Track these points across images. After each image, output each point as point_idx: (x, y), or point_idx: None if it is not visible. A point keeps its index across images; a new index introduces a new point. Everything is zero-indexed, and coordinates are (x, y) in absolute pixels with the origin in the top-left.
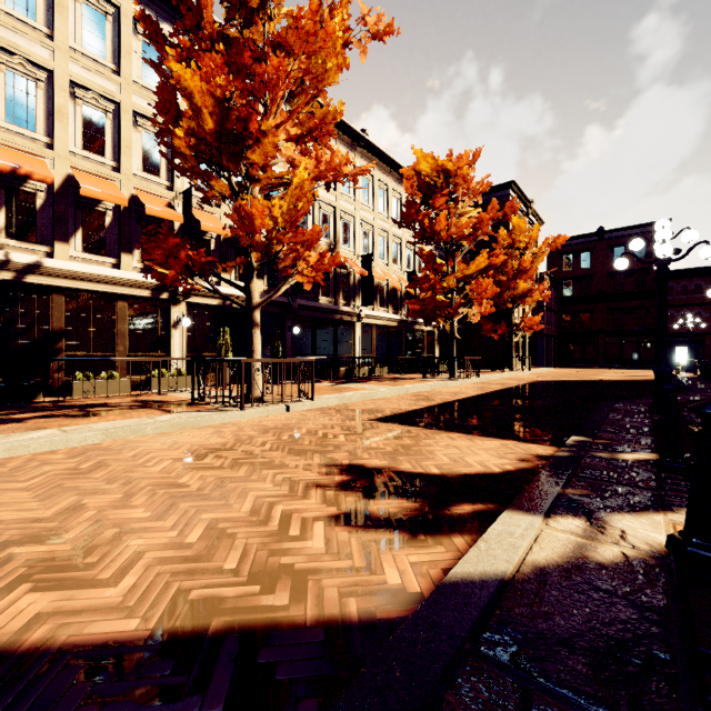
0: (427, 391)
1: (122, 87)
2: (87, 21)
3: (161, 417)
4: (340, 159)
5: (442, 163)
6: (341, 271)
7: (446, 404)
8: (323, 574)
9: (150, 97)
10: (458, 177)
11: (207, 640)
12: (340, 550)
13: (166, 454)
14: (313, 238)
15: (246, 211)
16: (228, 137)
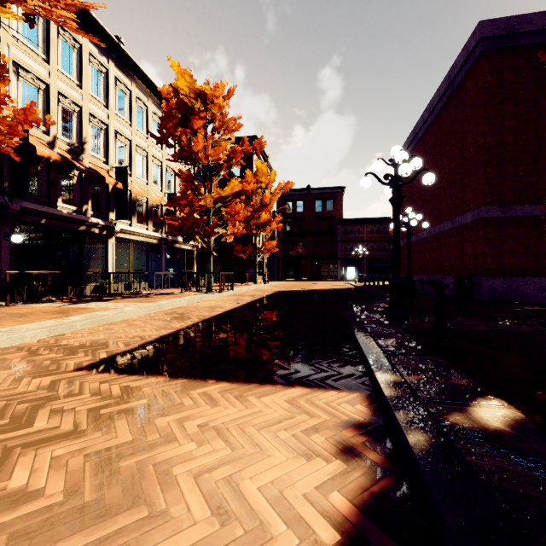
0: (183, 307)
1: None
2: None
3: None
4: None
5: (200, 89)
6: (90, 179)
7: (203, 324)
8: None
9: None
10: (214, 105)
11: None
12: None
13: None
14: None
15: None
16: None
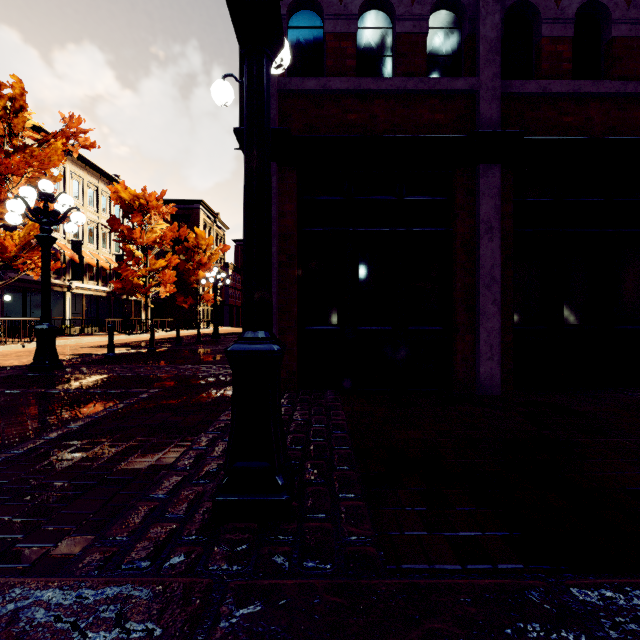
0: (123, 339)
1: None
2: None
3: None
4: None
5: (139, 195)
6: None
7: (129, 342)
8: None
9: None
10: (149, 206)
11: None
12: None
13: None
14: None
15: (3, 244)
16: None
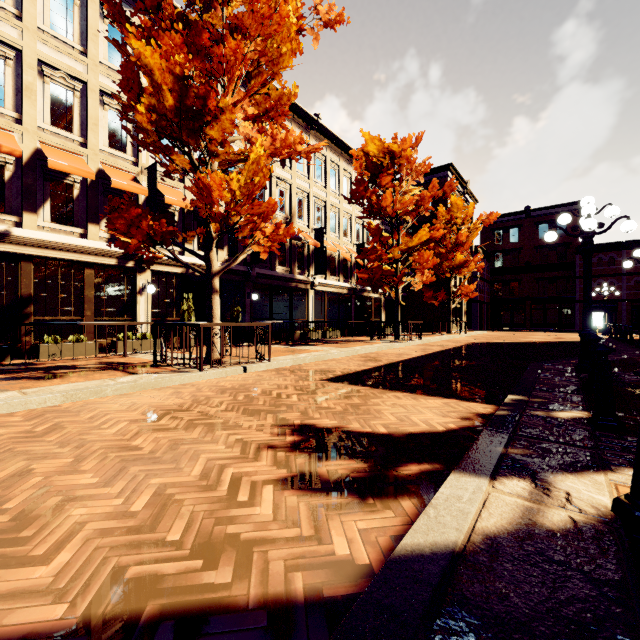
0: (374, 352)
1: (89, 67)
2: (55, 4)
3: (123, 378)
4: (294, 137)
5: (388, 146)
6: (296, 243)
7: (391, 365)
8: (270, 545)
9: (116, 77)
10: (402, 158)
11: (138, 629)
12: (288, 517)
13: (123, 416)
14: (269, 210)
15: (204, 183)
16: (187, 113)
